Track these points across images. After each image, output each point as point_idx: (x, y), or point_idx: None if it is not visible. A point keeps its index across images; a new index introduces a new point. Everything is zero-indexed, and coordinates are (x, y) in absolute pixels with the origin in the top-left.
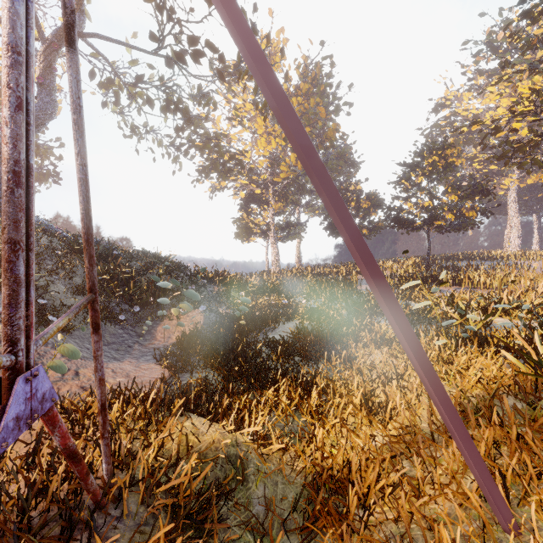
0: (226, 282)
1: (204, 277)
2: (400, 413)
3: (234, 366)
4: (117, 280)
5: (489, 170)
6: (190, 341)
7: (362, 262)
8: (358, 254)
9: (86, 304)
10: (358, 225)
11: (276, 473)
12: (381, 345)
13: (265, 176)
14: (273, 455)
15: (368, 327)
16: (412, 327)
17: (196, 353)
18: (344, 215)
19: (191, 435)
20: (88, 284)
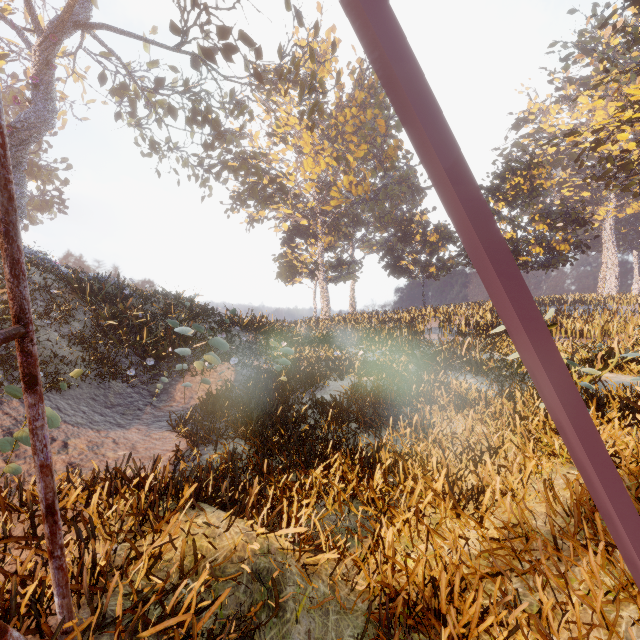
0: (264, 329)
1: (237, 324)
2: (500, 504)
3: (271, 435)
4: (127, 326)
5: (580, 198)
6: (216, 402)
7: (488, 258)
8: (480, 242)
9: (0, 340)
10: (424, 262)
11: (326, 595)
12: (462, 408)
13: (313, 203)
14: (322, 565)
15: (443, 385)
16: (499, 384)
17: (223, 418)
18: (457, 166)
19: (203, 539)
20: (12, 309)
